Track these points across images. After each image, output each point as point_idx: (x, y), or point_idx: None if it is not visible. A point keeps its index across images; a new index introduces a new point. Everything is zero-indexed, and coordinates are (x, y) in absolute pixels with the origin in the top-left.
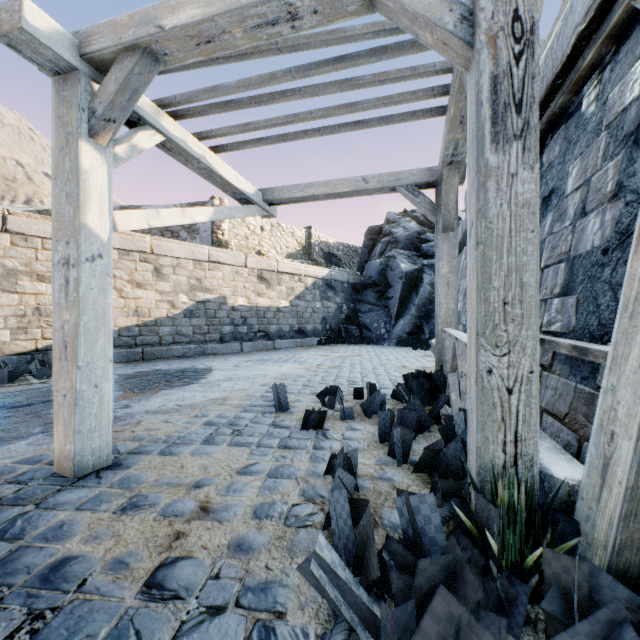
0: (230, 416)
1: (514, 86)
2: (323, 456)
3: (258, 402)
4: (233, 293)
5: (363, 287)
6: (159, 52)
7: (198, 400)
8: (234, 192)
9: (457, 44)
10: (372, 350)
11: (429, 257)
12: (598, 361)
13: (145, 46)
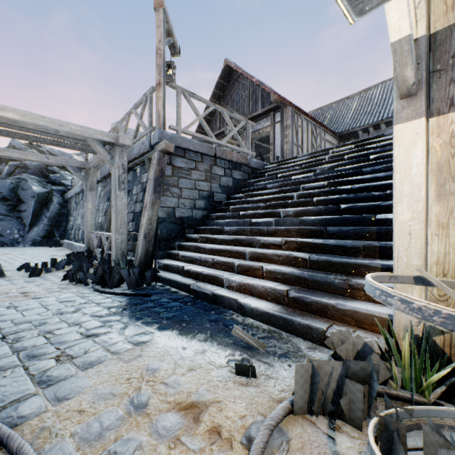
0: None
1: (123, 179)
2: (53, 279)
3: None
4: None
5: None
6: None
7: None
8: None
9: (110, 163)
10: (14, 250)
11: (57, 184)
12: (138, 236)
13: None
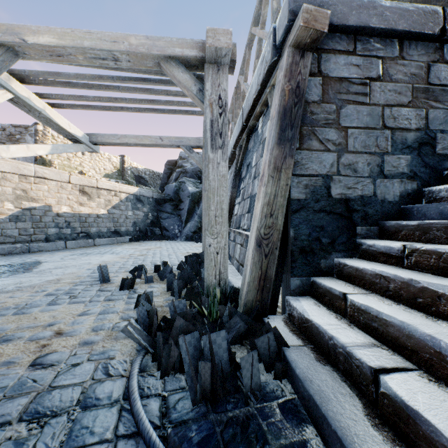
0: (66, 289)
1: (219, 126)
2: (134, 301)
3: (86, 279)
4: (58, 203)
5: (163, 201)
6: (20, 51)
7: (35, 282)
8: (67, 134)
9: (198, 100)
10: (169, 244)
11: None
12: None
13: (9, 46)
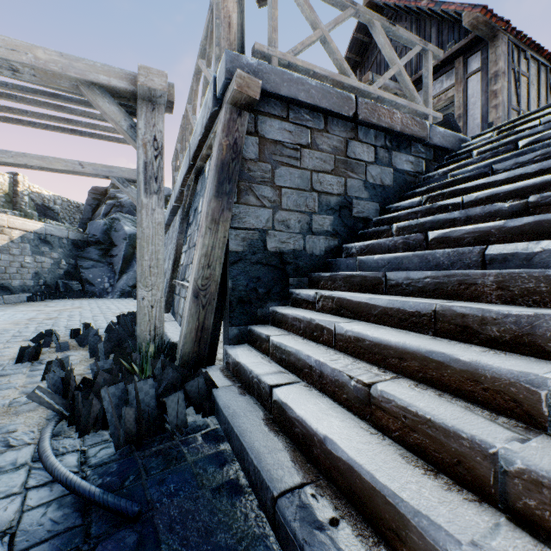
0: None
1: (155, 170)
2: (40, 373)
3: None
4: None
5: (86, 244)
6: None
7: None
8: None
9: (129, 137)
10: (95, 302)
11: None
12: None
13: None
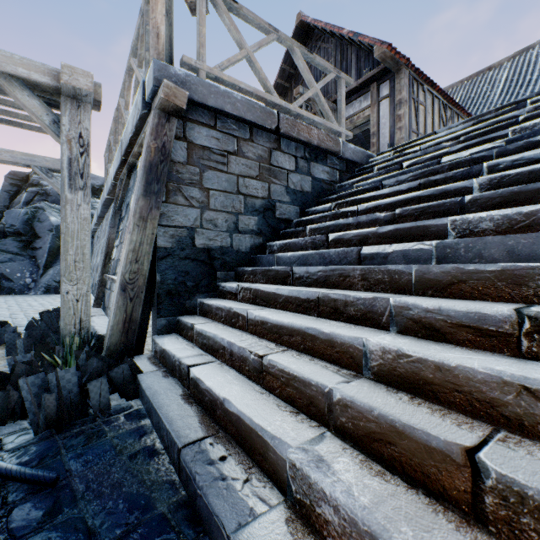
0: None
1: (80, 166)
2: None
3: None
4: None
5: (2, 235)
6: None
7: None
8: None
9: (52, 132)
10: (13, 300)
11: None
12: None
13: None
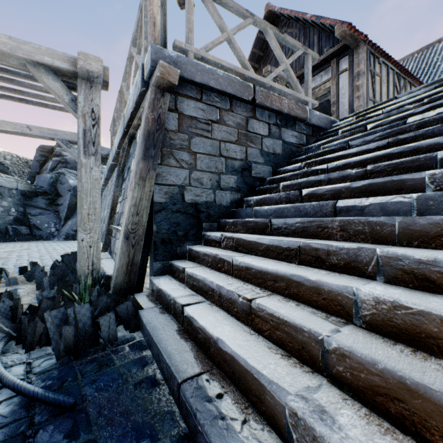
0: None
1: (92, 136)
2: None
3: None
4: None
5: (34, 194)
6: None
7: None
8: None
9: (71, 109)
10: (42, 244)
11: None
12: None
13: None
